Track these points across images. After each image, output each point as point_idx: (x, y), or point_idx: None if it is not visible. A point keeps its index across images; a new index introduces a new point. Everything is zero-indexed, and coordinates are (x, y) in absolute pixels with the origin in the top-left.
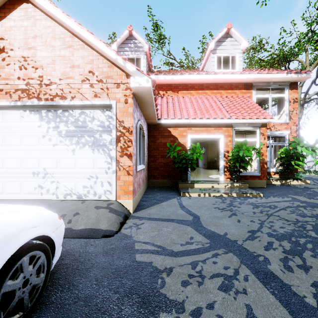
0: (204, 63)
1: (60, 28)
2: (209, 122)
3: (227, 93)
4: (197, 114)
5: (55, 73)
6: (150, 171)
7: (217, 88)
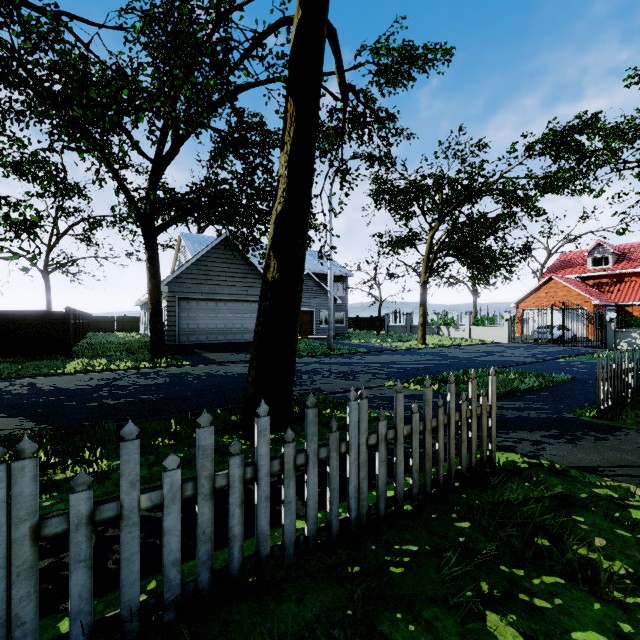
0: None
1: (566, 286)
2: None
3: None
4: None
5: (564, 299)
6: None
7: None
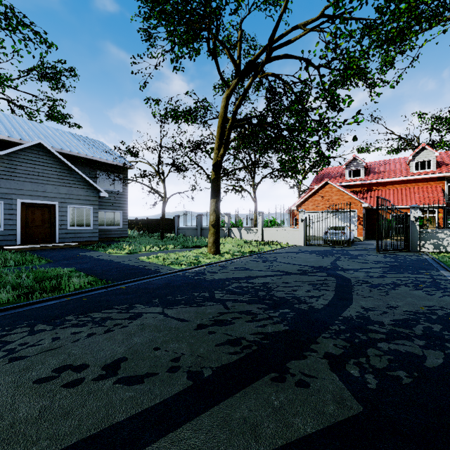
0: (409, 162)
1: (339, 190)
2: (402, 207)
3: (423, 184)
4: (395, 203)
5: (338, 202)
6: (367, 231)
7: (415, 182)
